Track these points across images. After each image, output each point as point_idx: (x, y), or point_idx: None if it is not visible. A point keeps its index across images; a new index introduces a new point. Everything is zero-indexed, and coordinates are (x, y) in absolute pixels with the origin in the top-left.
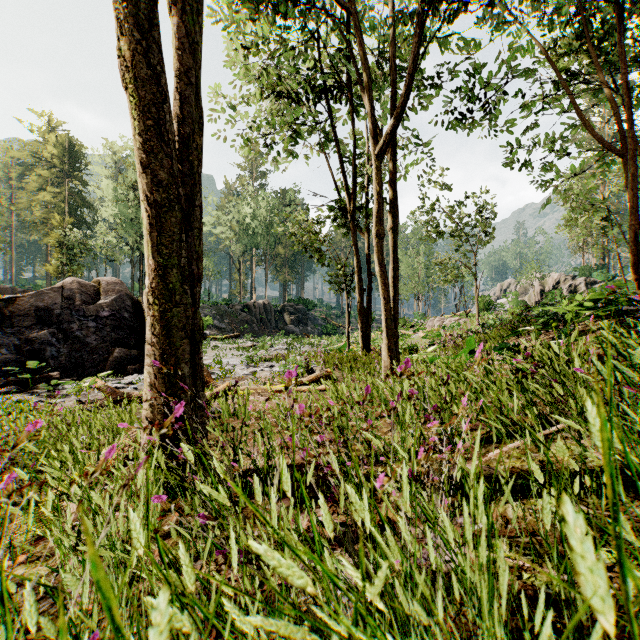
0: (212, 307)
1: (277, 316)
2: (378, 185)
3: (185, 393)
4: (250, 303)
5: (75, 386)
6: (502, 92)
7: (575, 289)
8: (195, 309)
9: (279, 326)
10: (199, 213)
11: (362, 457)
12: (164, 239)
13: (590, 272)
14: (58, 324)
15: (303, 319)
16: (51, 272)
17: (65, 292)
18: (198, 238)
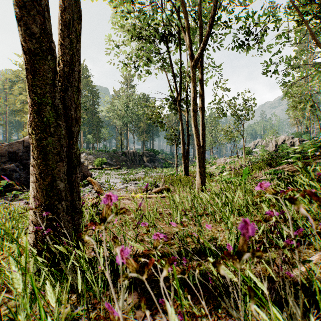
0: (106, 153)
1: (140, 158)
2: (194, 82)
3: (61, 203)
4: (126, 151)
5: (24, 194)
6: (266, 27)
7: (293, 144)
8: (73, 142)
9: (141, 163)
10: (78, 76)
11: (194, 250)
12: (39, 81)
13: (300, 135)
14: (20, 160)
15: (153, 159)
16: (24, 135)
17: (25, 143)
18: (77, 93)
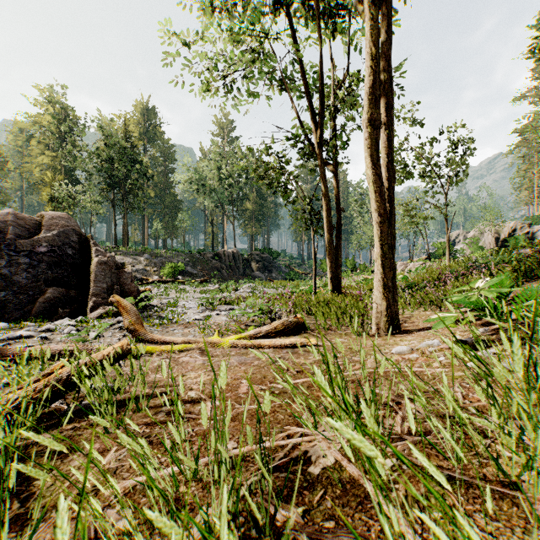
0: (186, 255)
1: (245, 264)
2: (373, 45)
3: None
4: (220, 252)
5: None
6: None
7: (532, 236)
8: None
9: (246, 273)
10: None
11: None
12: None
13: None
14: None
15: (268, 266)
16: None
17: None
18: None
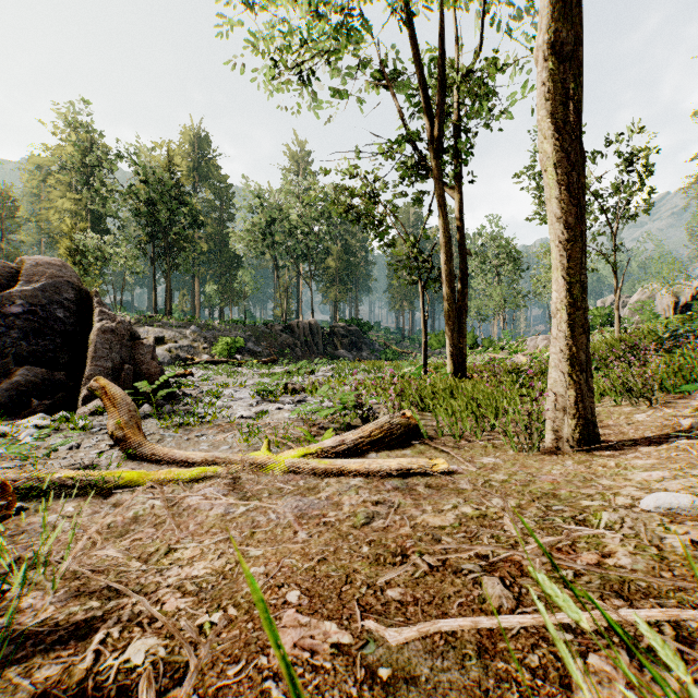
0: (247, 327)
1: (326, 339)
2: None
3: None
4: (293, 323)
5: None
6: None
7: None
8: None
9: (328, 351)
10: None
11: None
12: None
13: None
14: None
15: (357, 343)
16: None
17: None
18: None
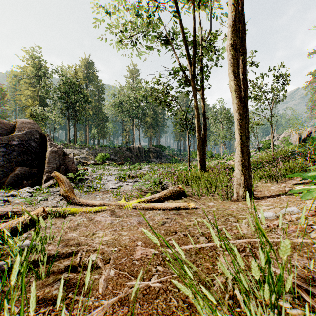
0: (110, 148)
1: (145, 154)
2: None
3: None
4: (131, 146)
5: None
6: None
7: None
8: None
9: (146, 159)
10: None
11: None
12: None
13: None
14: None
15: (159, 155)
16: None
17: None
18: None
